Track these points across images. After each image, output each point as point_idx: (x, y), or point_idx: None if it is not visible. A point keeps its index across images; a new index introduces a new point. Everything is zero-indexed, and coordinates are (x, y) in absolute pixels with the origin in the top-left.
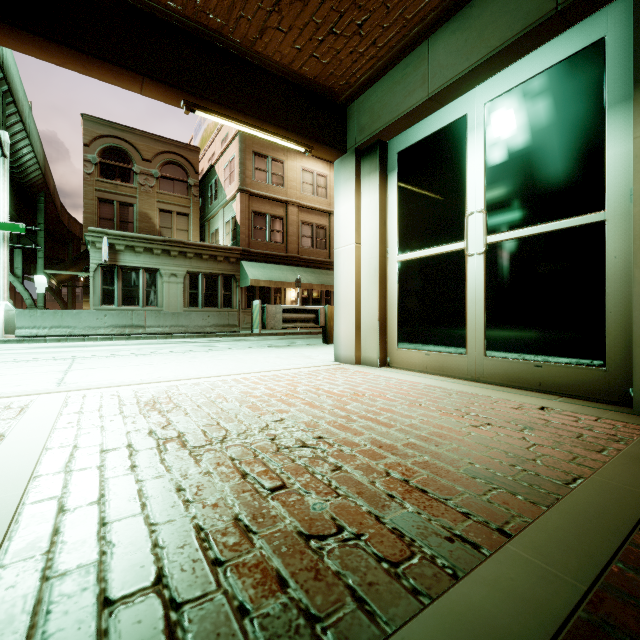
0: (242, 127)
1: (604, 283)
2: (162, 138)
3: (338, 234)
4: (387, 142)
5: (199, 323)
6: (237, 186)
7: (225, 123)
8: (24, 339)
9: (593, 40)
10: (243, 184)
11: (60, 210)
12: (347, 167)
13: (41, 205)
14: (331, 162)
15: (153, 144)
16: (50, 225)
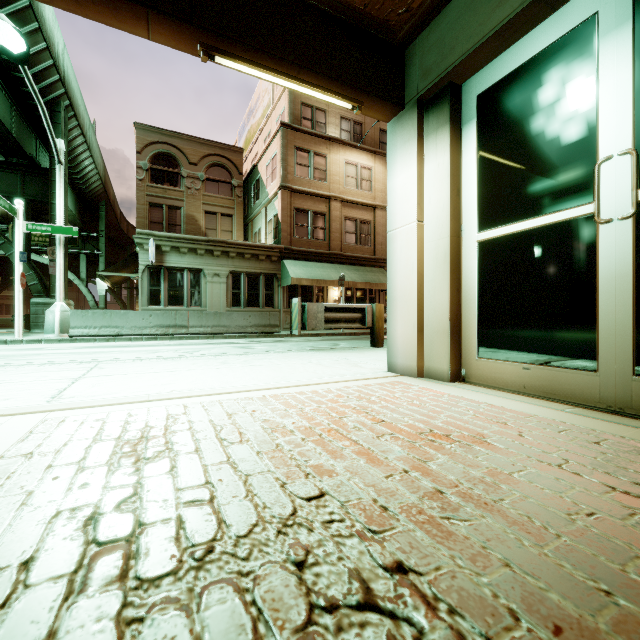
0: (273, 77)
1: None
2: (207, 141)
3: (393, 212)
4: (461, 85)
5: (240, 323)
6: (279, 183)
7: (252, 72)
8: (76, 338)
9: None
10: (285, 181)
11: (120, 218)
12: (406, 126)
13: (102, 213)
14: (376, 153)
15: (199, 148)
16: (111, 232)
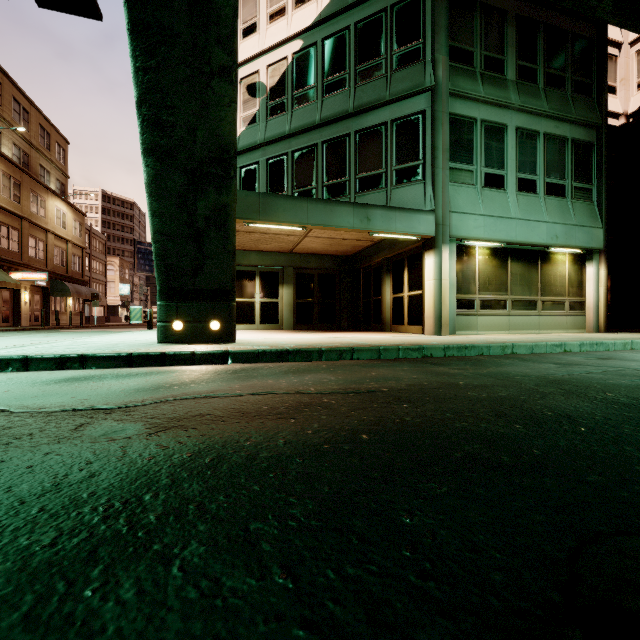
0: None
1: (279, 311)
2: None
3: None
4: None
5: None
6: None
7: None
8: None
9: (278, 271)
10: None
11: None
12: None
13: None
14: None
15: None
16: None
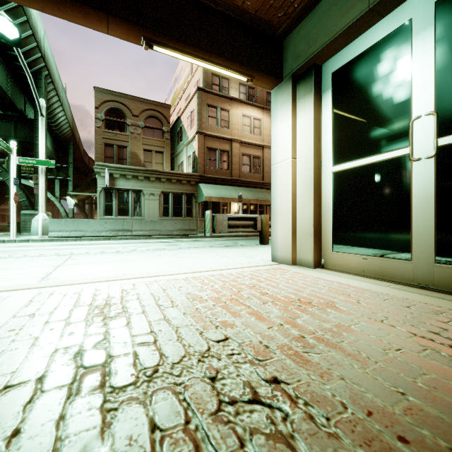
0: (193, 60)
1: None
2: (145, 100)
3: (275, 152)
4: (321, 65)
5: (169, 228)
6: (196, 130)
7: (179, 56)
8: (53, 239)
9: None
10: (200, 128)
11: (83, 154)
12: (284, 92)
13: (71, 150)
14: (264, 109)
15: (139, 104)
16: (77, 164)
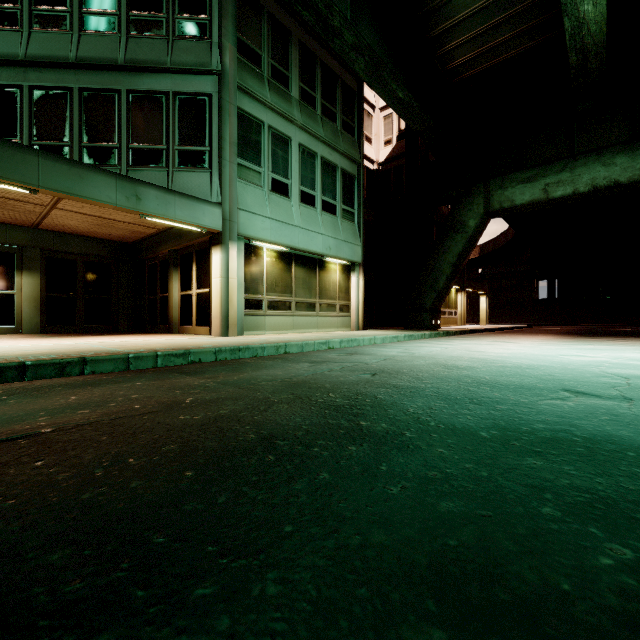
0: None
1: (15, 308)
2: None
3: None
4: None
5: None
6: None
7: None
8: None
9: (13, 252)
10: None
11: None
12: None
13: None
14: None
15: None
16: None
